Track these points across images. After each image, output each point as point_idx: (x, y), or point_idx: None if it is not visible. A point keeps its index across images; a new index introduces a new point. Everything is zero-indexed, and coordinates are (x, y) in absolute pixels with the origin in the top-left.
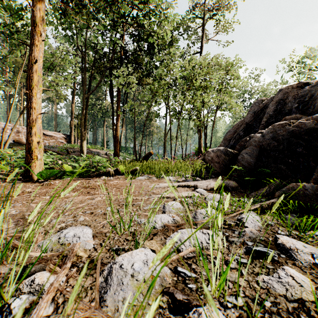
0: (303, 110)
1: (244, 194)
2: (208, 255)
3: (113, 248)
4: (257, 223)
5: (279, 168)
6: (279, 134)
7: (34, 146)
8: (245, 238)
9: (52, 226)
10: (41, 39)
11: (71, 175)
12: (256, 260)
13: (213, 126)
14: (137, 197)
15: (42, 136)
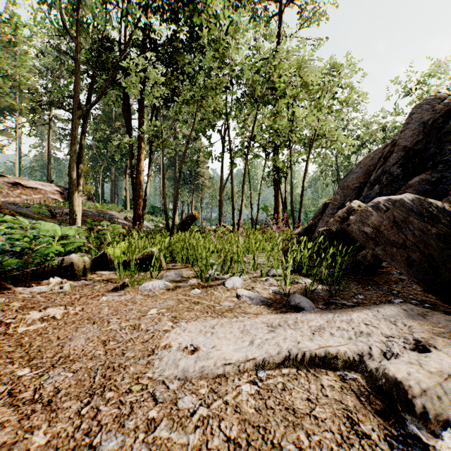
0: None
1: None
2: None
3: None
4: None
5: None
6: None
7: None
8: None
9: None
10: None
11: None
12: None
13: (305, 169)
14: None
15: (19, 188)
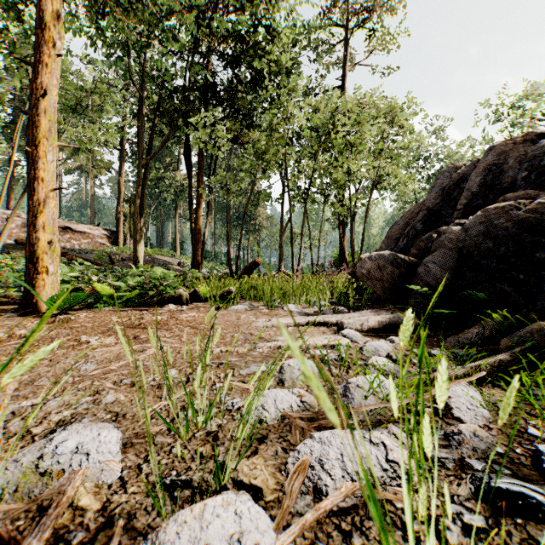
0: (538, 181)
1: (434, 340)
2: (389, 502)
3: (164, 480)
4: (480, 410)
5: (499, 291)
6: (498, 227)
7: (42, 250)
8: (465, 452)
9: (43, 416)
10: (56, 53)
11: (112, 301)
12: (506, 517)
13: (366, 215)
14: (230, 347)
15: (68, 233)
